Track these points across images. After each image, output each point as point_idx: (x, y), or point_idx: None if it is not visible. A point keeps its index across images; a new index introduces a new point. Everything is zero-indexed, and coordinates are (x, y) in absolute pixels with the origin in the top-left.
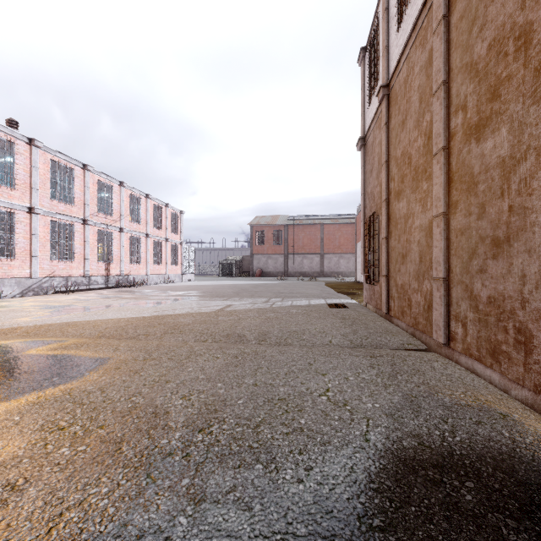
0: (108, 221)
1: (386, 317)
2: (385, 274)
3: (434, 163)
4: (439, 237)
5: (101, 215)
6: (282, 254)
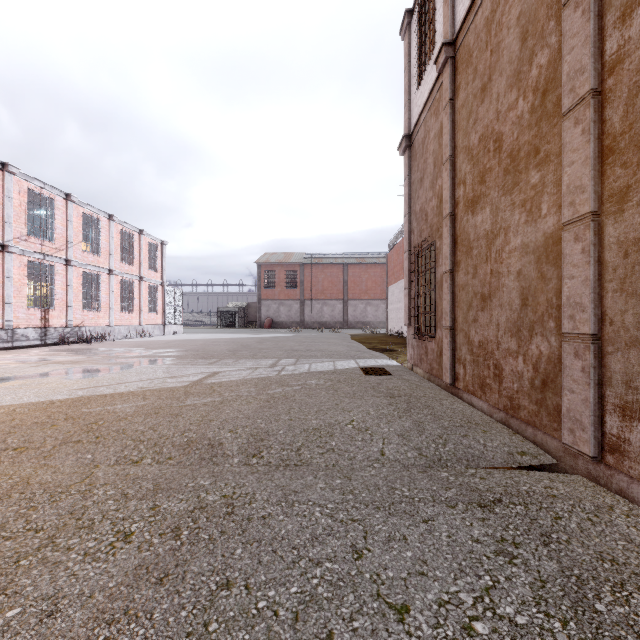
0: (46, 248)
1: (449, 389)
2: (450, 325)
3: (565, 127)
4: (583, 258)
5: (33, 240)
6: (298, 300)
